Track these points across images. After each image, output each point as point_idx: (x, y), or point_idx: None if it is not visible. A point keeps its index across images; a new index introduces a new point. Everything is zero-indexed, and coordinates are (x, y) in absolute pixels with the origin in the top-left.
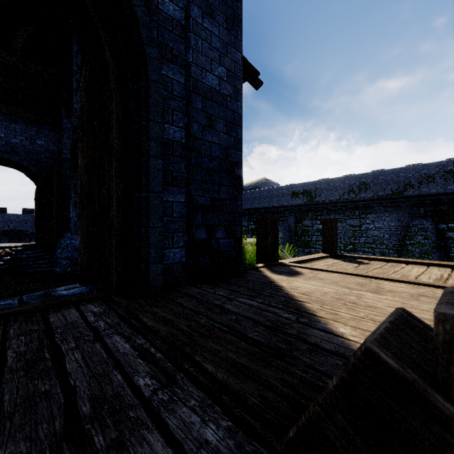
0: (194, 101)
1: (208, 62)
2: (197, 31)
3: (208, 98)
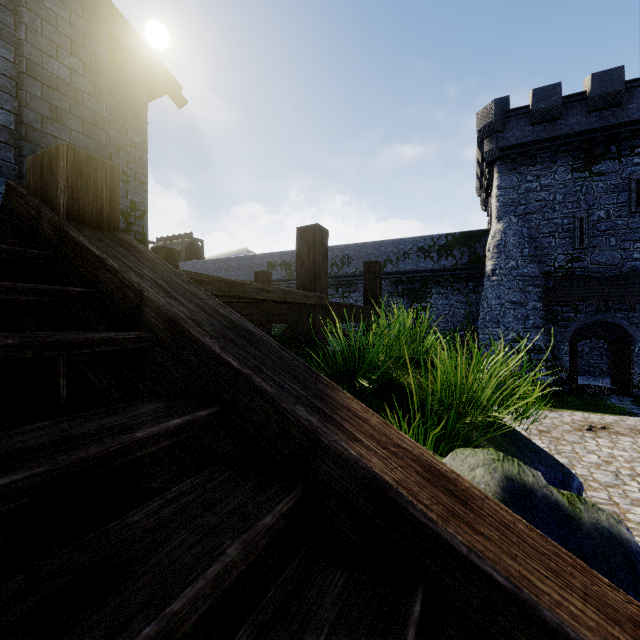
0: (29, 86)
1: (53, 48)
2: (34, 8)
3: (53, 88)
